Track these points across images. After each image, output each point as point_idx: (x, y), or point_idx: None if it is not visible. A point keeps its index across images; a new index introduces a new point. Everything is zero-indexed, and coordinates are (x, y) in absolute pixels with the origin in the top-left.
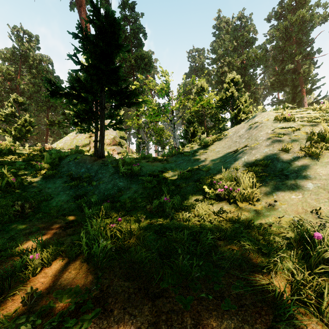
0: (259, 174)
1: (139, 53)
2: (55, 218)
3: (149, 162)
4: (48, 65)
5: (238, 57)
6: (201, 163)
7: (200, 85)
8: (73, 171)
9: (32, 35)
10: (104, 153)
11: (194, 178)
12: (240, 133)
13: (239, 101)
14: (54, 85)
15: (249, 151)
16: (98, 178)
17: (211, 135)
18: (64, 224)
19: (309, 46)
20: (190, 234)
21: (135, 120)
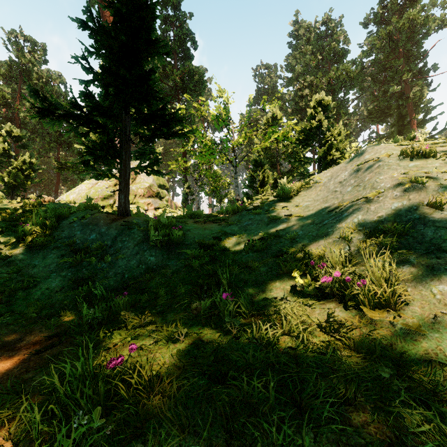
0: (393, 248)
1: (186, 68)
2: (32, 324)
3: (198, 222)
4: (59, 85)
5: (323, 76)
6: (281, 226)
7: (272, 114)
8: (77, 238)
9: (37, 43)
10: (129, 210)
11: (271, 250)
12: (341, 179)
13: (329, 133)
14: (47, 100)
15: (365, 207)
16: (117, 249)
17: (294, 182)
18: (43, 336)
19: (421, 61)
20: (278, 382)
21: (181, 162)
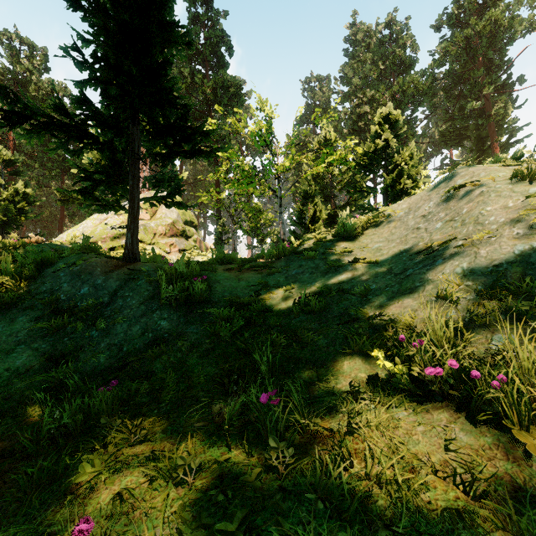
0: (533, 318)
1: (220, 78)
2: None
3: (231, 270)
4: (63, 99)
5: (386, 90)
6: (345, 276)
7: (324, 135)
8: (62, 293)
9: (36, 47)
10: (138, 253)
11: (333, 312)
12: (423, 211)
13: (399, 156)
14: (20, 101)
15: (471, 251)
16: (116, 308)
17: (359, 216)
18: None
19: (505, 72)
20: None
21: (214, 193)
